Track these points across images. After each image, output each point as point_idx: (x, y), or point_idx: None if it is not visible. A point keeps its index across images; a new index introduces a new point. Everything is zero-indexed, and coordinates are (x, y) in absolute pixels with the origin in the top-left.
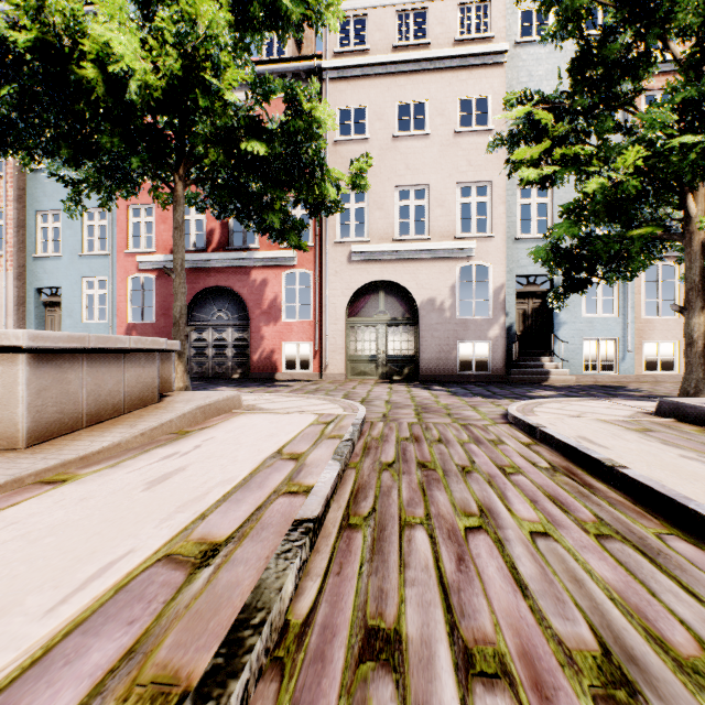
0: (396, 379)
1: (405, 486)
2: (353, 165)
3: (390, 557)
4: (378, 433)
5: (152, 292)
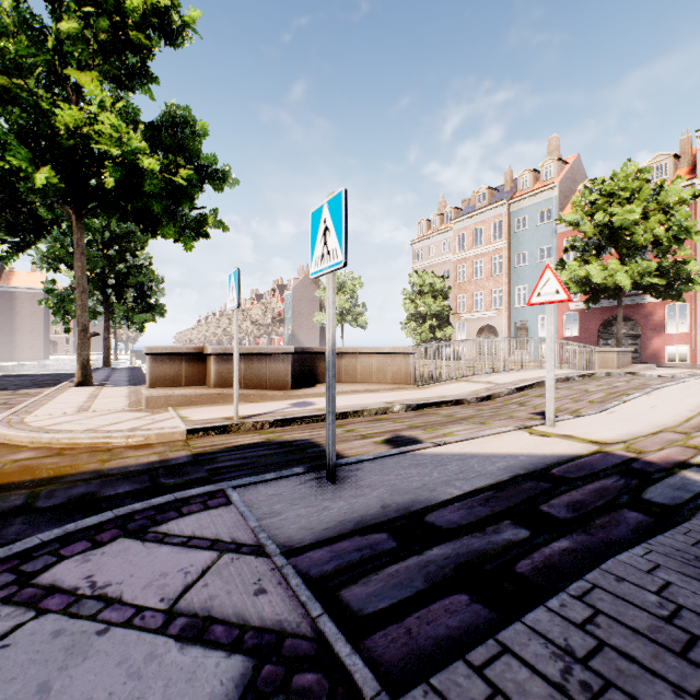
0: None
1: None
2: None
3: None
4: None
5: (569, 319)
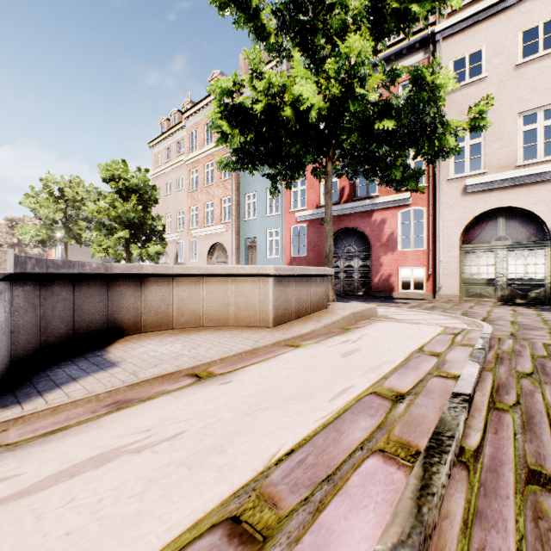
0: (518, 302)
1: (549, 393)
2: (471, 111)
3: (542, 436)
4: (508, 348)
5: (303, 235)
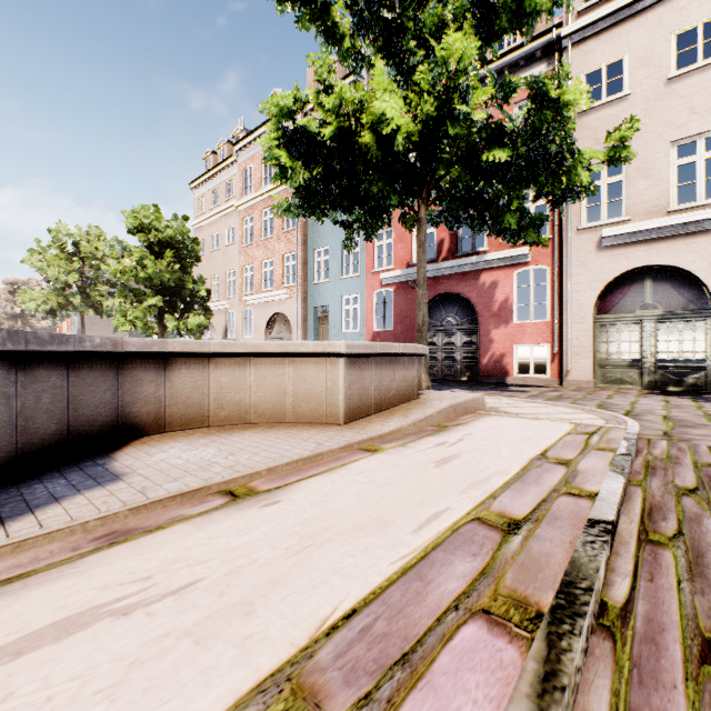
0: (671, 390)
1: None
2: (610, 137)
3: None
4: (661, 453)
5: (390, 303)
